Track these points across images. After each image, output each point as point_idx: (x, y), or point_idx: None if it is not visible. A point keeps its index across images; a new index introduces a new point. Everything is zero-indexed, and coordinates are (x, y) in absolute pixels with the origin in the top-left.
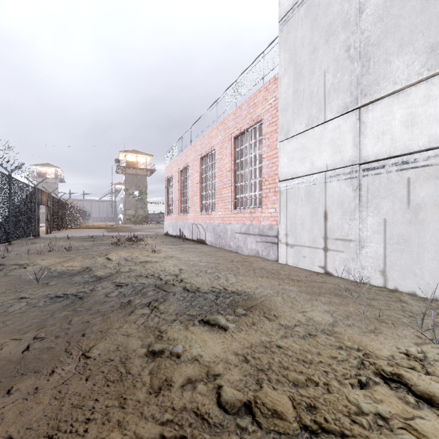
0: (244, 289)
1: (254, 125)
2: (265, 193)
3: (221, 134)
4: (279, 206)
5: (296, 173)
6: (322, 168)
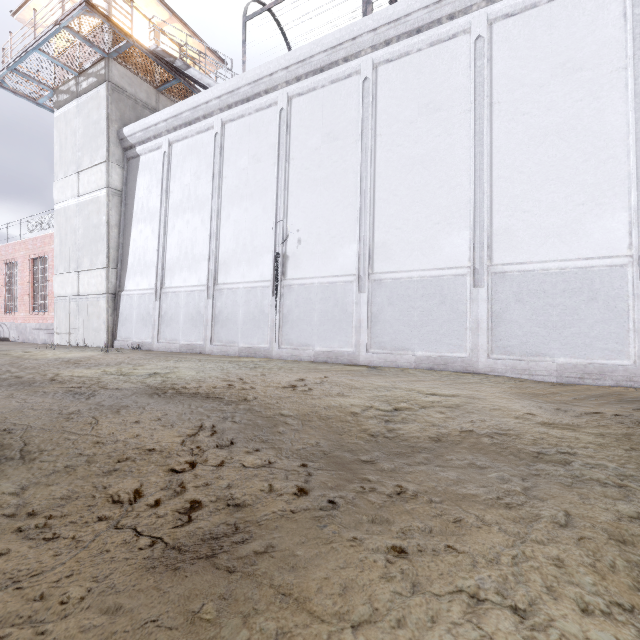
0: (6, 349)
1: (45, 256)
2: (50, 303)
3: (23, 251)
4: (54, 312)
5: (61, 294)
6: (69, 294)
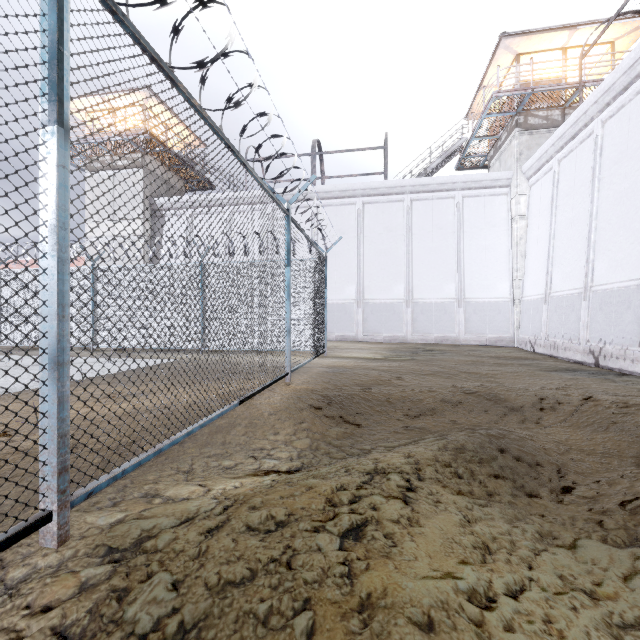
0: None
1: None
2: None
3: None
4: None
5: None
6: None
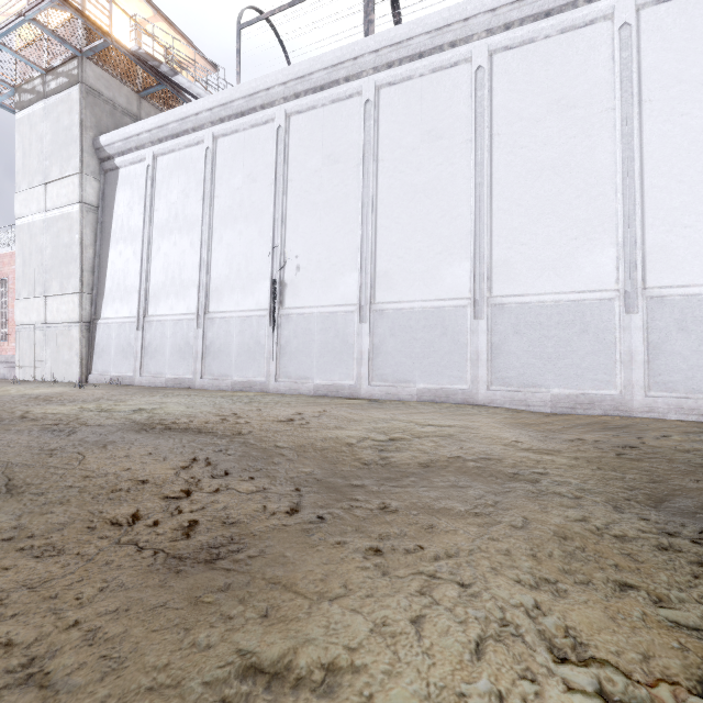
0: None
1: (4, 278)
2: (11, 332)
3: None
4: (16, 342)
5: (24, 322)
6: (34, 322)
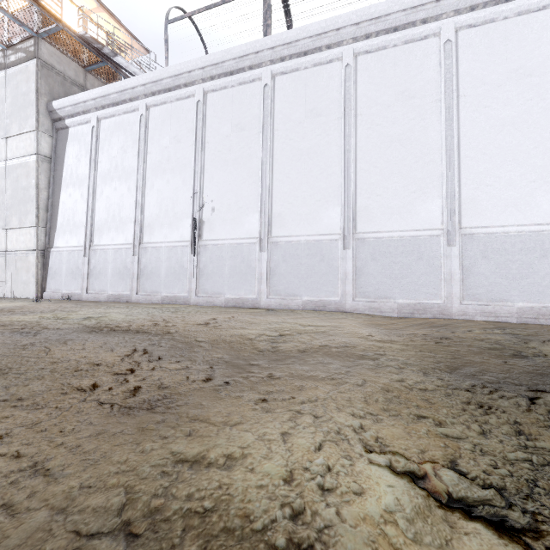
0: None
1: None
2: None
3: None
4: None
5: None
6: None
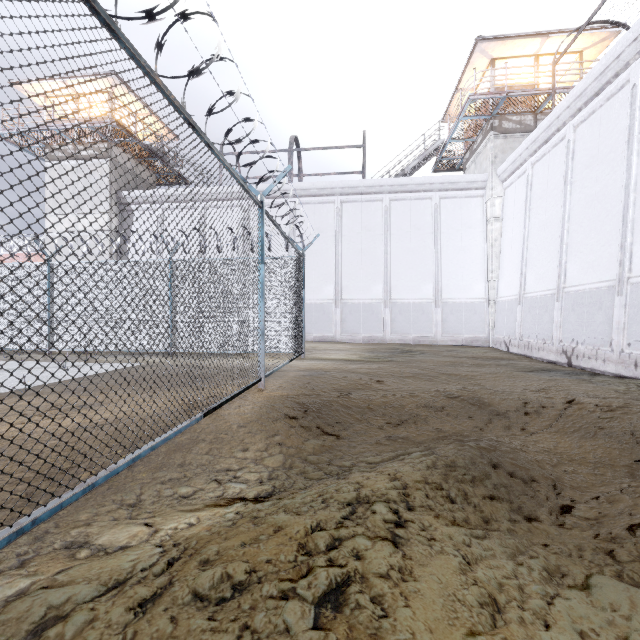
0: None
1: None
2: None
3: None
4: None
5: None
6: None
